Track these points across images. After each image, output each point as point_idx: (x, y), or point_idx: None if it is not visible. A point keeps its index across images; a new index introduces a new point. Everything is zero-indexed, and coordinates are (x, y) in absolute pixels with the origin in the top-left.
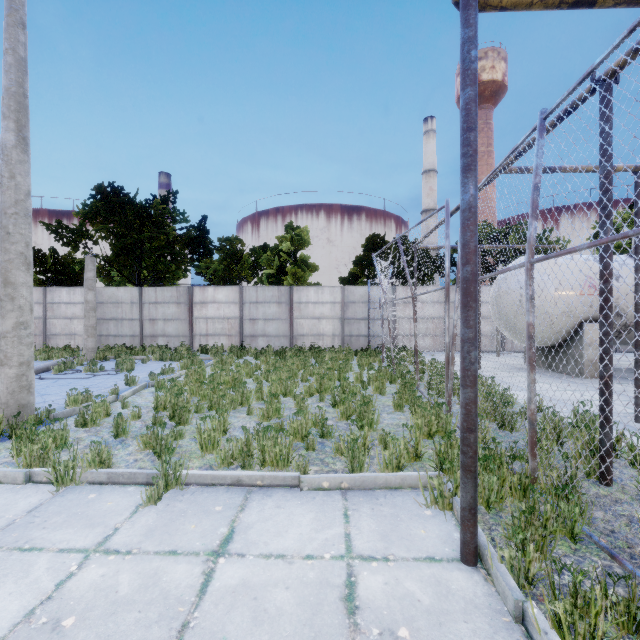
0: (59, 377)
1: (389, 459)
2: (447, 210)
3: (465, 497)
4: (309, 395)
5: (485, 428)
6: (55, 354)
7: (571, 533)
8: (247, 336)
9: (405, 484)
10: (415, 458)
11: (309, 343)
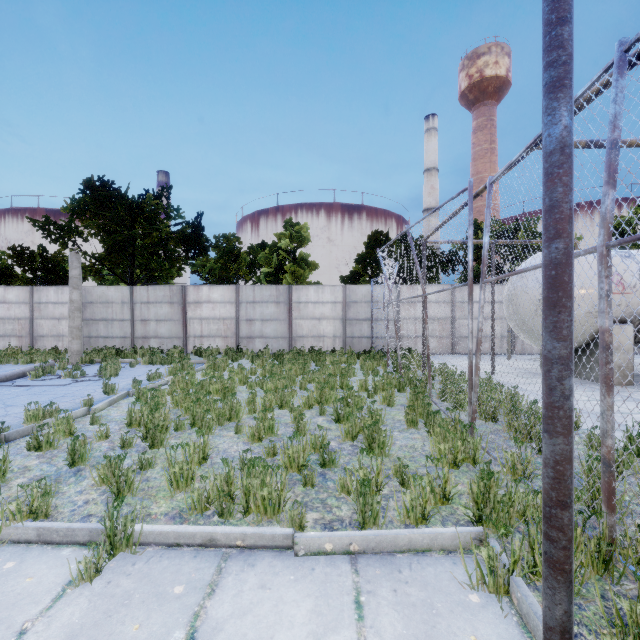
0: (34, 384)
1: (411, 505)
2: (470, 193)
3: (554, 611)
4: (308, 407)
5: (526, 458)
6: (38, 357)
7: None
8: (244, 337)
9: (435, 545)
10: (442, 500)
11: (309, 345)
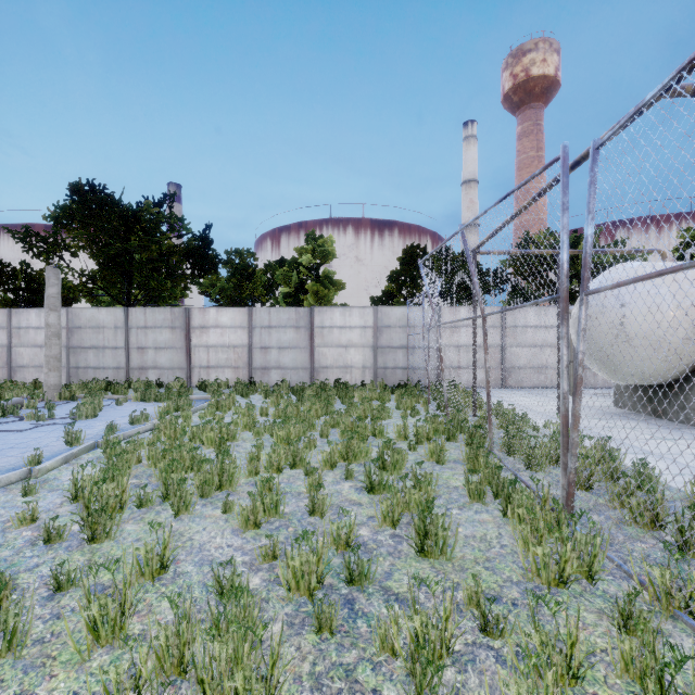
0: None
1: None
2: (565, 163)
3: None
4: (330, 466)
5: (690, 580)
6: (8, 392)
7: None
8: (257, 368)
9: None
10: (567, 678)
11: (334, 377)
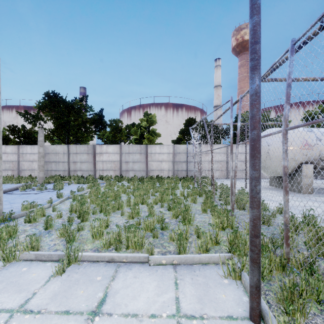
0: (22, 193)
1: (201, 245)
2: (231, 102)
3: (253, 279)
4: (155, 203)
5: None
6: (22, 180)
7: (317, 298)
8: (124, 170)
9: (211, 261)
10: (215, 243)
11: (156, 174)
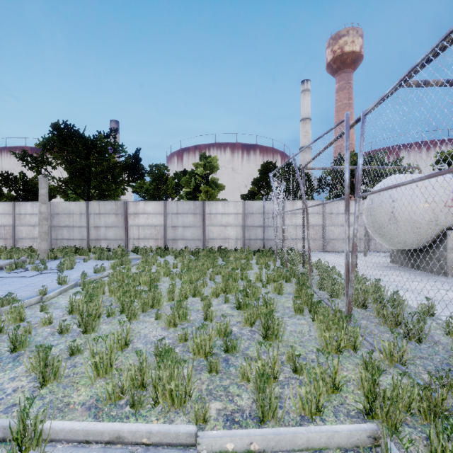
0: (7, 276)
1: (306, 398)
2: (347, 123)
3: None
4: (215, 295)
5: (402, 347)
6: (16, 254)
7: None
8: (170, 239)
9: (332, 444)
10: (332, 389)
11: (218, 245)
